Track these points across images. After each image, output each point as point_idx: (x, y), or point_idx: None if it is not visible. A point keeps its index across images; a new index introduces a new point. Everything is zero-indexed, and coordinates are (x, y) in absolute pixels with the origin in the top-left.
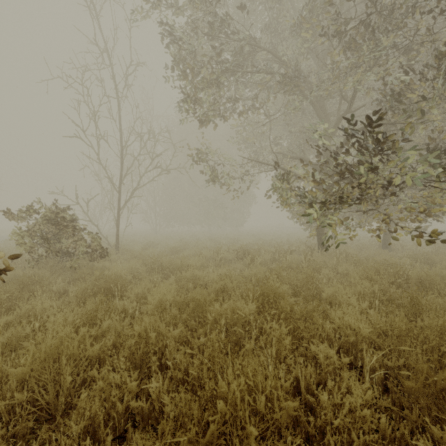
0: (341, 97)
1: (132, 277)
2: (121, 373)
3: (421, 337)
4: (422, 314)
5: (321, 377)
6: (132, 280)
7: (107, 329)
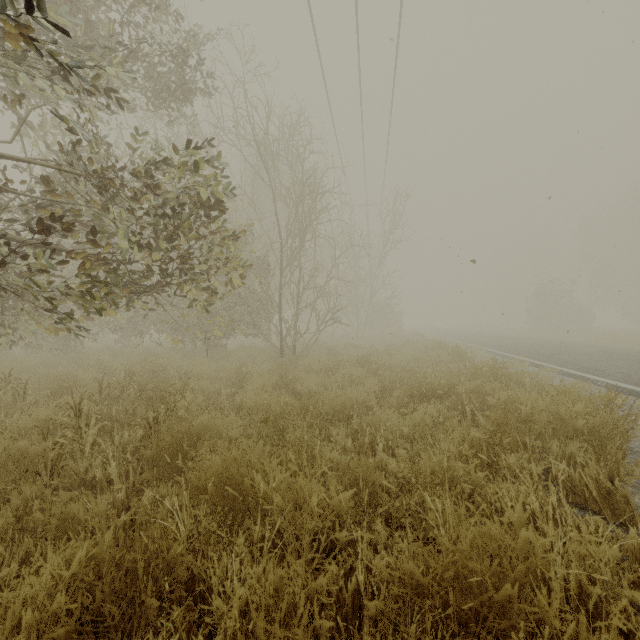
0: None
1: None
2: None
3: None
4: None
5: None
6: None
7: None
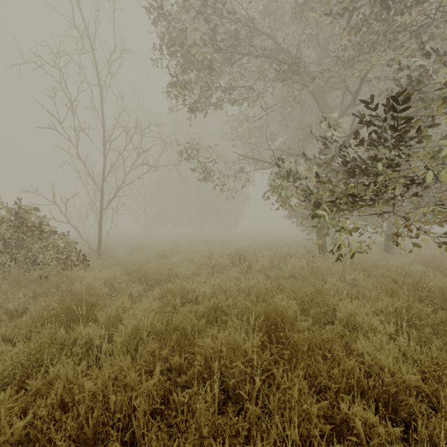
0: (344, 89)
1: (111, 288)
2: None
3: None
4: None
5: None
6: (110, 293)
7: (56, 376)
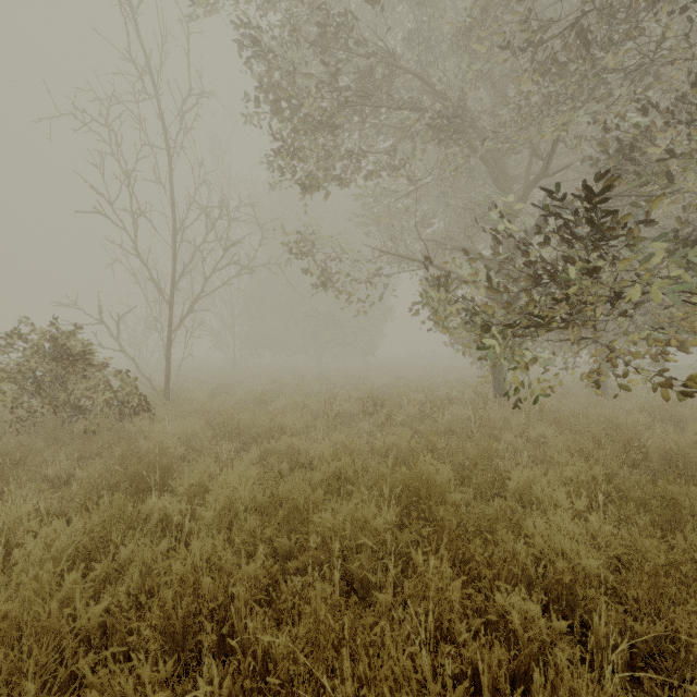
0: (531, 152)
1: (188, 447)
2: (142, 661)
3: (691, 576)
4: (683, 524)
5: (518, 663)
6: (186, 454)
7: (128, 560)
